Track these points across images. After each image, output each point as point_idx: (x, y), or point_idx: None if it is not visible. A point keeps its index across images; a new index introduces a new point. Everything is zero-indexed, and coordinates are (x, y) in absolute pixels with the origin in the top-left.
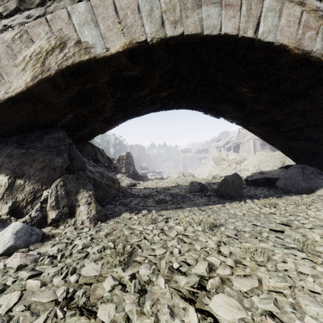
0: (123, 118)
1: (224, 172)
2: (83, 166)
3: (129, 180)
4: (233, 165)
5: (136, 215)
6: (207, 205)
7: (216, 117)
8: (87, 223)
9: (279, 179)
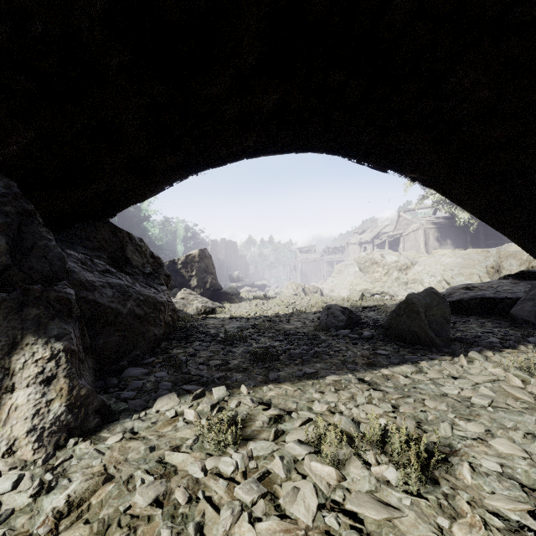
0: (183, 170)
1: (379, 286)
2: (56, 270)
3: (202, 301)
4: (394, 274)
5: (193, 403)
6: (376, 367)
7: (381, 169)
8: (26, 449)
9: (518, 301)
